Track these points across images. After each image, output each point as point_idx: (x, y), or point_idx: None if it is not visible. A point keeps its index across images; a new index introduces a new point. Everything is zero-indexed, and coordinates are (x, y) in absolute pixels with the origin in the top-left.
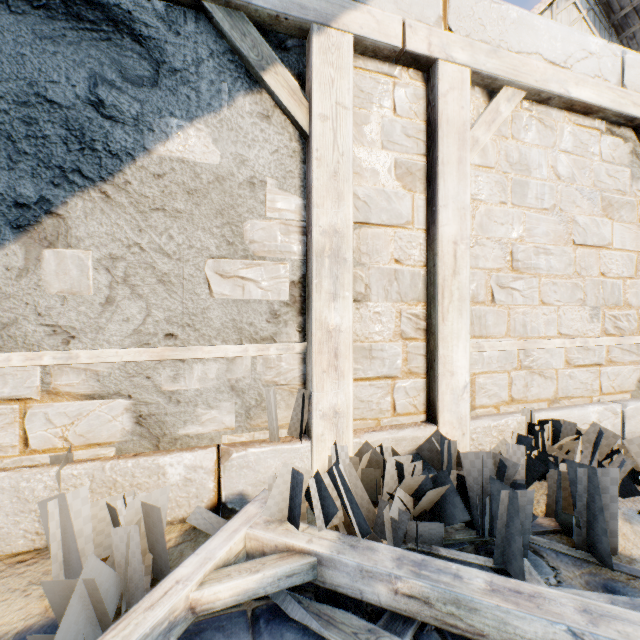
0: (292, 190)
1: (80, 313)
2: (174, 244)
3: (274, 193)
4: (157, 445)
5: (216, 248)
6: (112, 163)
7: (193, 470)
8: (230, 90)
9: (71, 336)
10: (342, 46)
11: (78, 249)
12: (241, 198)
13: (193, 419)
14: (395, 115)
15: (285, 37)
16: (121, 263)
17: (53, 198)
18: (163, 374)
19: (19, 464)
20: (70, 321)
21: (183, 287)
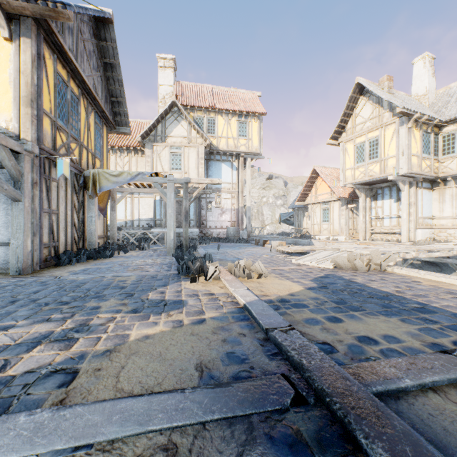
0: None
1: None
2: None
3: None
4: None
5: None
6: None
7: None
8: (451, 272)
9: None
10: None
11: None
12: None
13: None
14: None
15: None
16: None
17: None
18: None
19: None
20: None
21: None
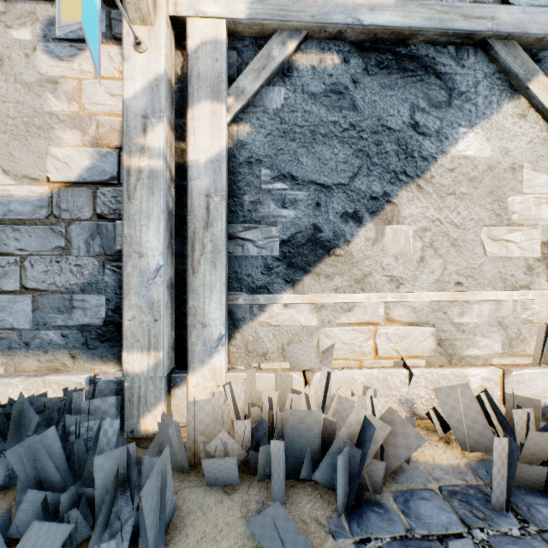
0: (542, 170)
1: (405, 268)
2: (460, 218)
3: (528, 174)
4: (449, 361)
5: (488, 219)
6: (423, 165)
7: (486, 381)
8: (497, 100)
9: (400, 283)
10: None
11: (403, 225)
12: (505, 180)
13: (472, 344)
14: None
15: (537, 51)
16: (428, 233)
17: (390, 192)
18: (453, 311)
19: (372, 365)
20: (399, 273)
21: (466, 248)
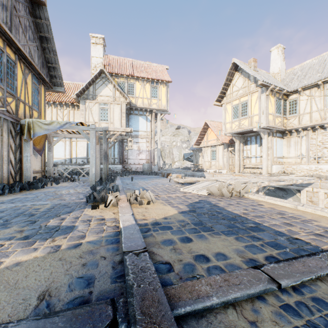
0: None
1: None
2: None
3: None
4: None
5: None
6: None
7: None
8: (293, 194)
9: None
10: (304, 191)
11: None
12: None
13: None
14: (313, 196)
15: (299, 189)
16: None
17: None
18: None
19: None
20: None
21: None
